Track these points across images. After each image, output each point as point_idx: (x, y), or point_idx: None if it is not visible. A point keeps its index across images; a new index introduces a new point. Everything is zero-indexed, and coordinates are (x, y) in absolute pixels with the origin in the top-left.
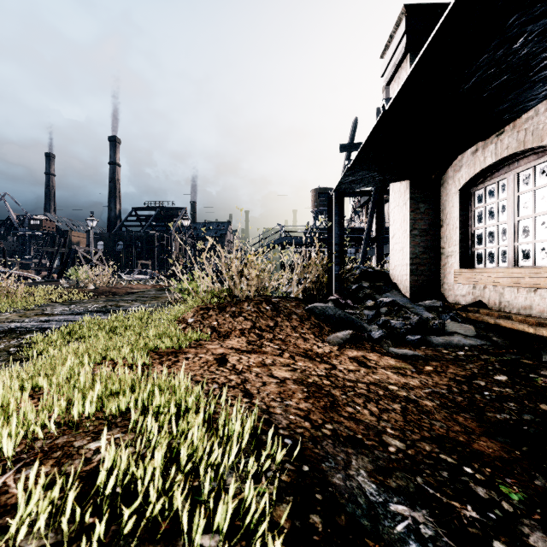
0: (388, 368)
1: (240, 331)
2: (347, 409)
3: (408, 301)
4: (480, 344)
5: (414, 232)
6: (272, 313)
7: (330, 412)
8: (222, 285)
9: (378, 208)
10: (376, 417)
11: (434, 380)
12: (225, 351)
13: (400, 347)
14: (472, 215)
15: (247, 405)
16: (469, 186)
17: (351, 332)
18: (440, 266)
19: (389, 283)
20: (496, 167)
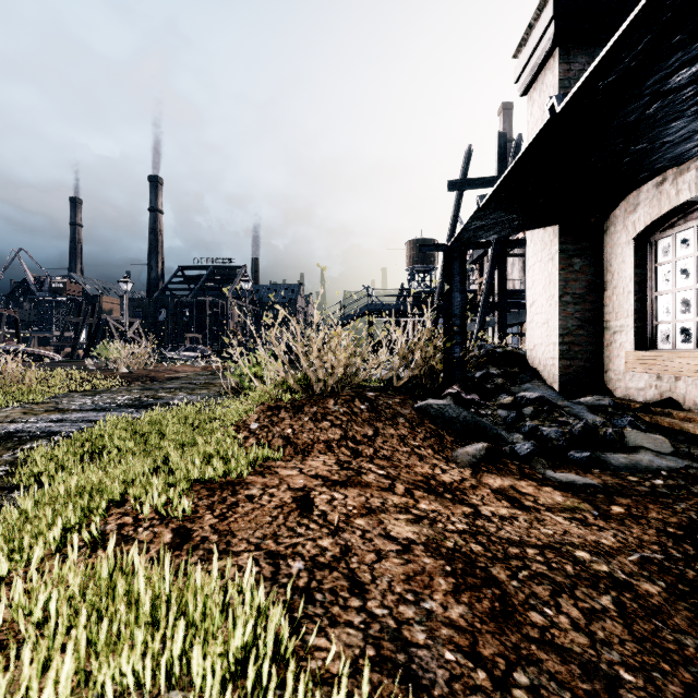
0: (557, 511)
1: (326, 443)
2: (532, 618)
3: (558, 395)
4: (683, 467)
5: (565, 298)
6: (369, 415)
7: (508, 630)
8: (293, 367)
9: (499, 265)
10: (586, 635)
11: (634, 534)
12: (307, 483)
13: (561, 469)
14: (653, 275)
15: (361, 620)
16: (649, 233)
17: (486, 446)
18: (602, 346)
19: (527, 369)
20: (694, 205)
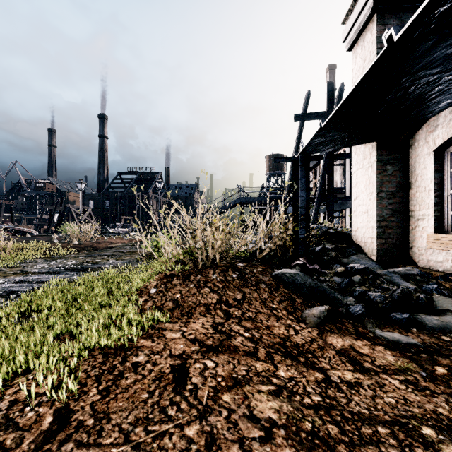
0: (392, 373)
1: (205, 306)
2: None
3: (376, 265)
4: None
5: (381, 194)
6: (238, 282)
7: None
8: None
9: (328, 171)
10: None
11: None
12: (186, 348)
13: (386, 328)
14: (448, 177)
15: None
16: (446, 147)
17: (328, 308)
18: (408, 229)
19: (352, 244)
20: None
